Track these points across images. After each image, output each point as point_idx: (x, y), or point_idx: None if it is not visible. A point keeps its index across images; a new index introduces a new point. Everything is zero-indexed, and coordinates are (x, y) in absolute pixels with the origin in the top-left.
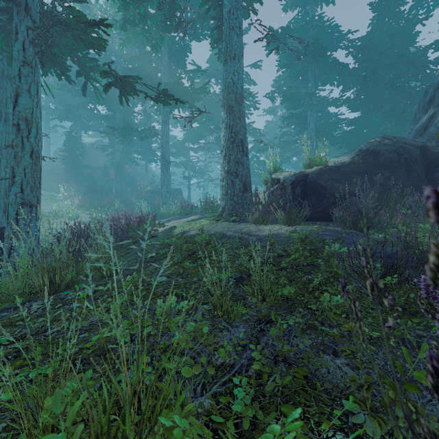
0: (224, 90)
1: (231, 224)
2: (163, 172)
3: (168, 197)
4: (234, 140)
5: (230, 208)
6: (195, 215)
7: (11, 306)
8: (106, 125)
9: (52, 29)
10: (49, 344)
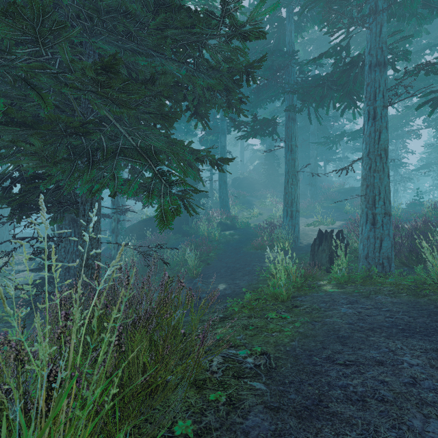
0: None
1: None
2: None
3: None
4: None
5: None
6: None
7: None
8: None
9: (364, 71)
10: None
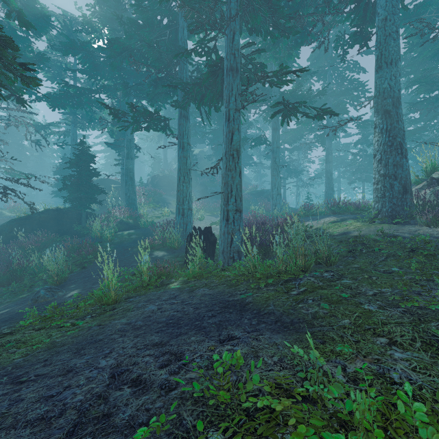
0: (377, 96)
1: (394, 226)
2: (274, 176)
3: (278, 199)
4: (391, 144)
5: (388, 210)
6: (326, 216)
7: (289, 279)
8: (213, 137)
9: None
10: (415, 296)
